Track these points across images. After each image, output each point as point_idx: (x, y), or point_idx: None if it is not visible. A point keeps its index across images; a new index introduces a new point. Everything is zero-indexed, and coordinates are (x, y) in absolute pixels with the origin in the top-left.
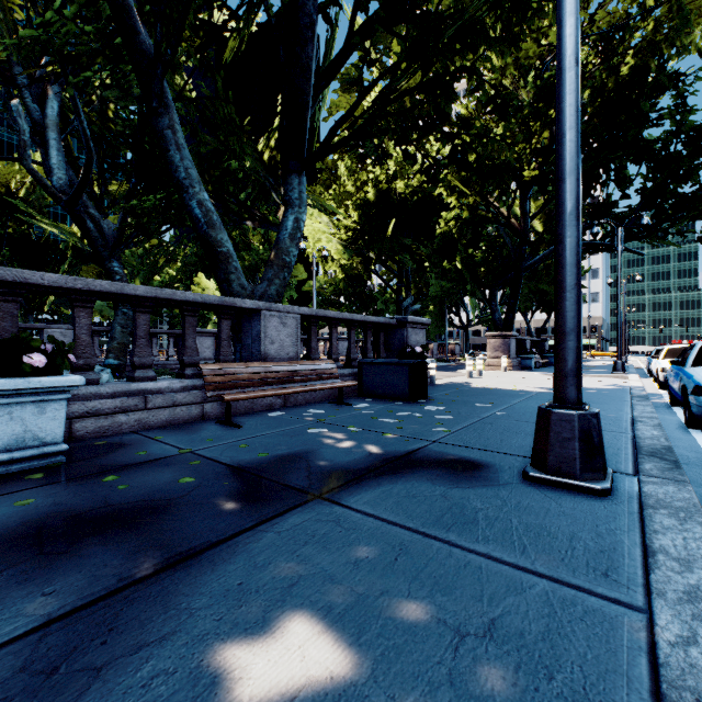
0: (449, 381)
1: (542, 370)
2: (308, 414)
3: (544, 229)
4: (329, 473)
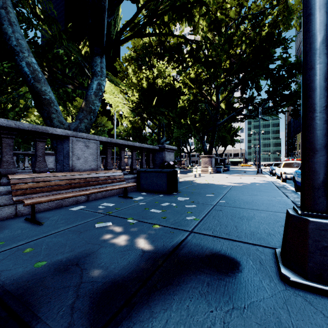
0: (185, 179)
1: (226, 173)
2: (102, 207)
3: (226, 107)
4: (99, 293)
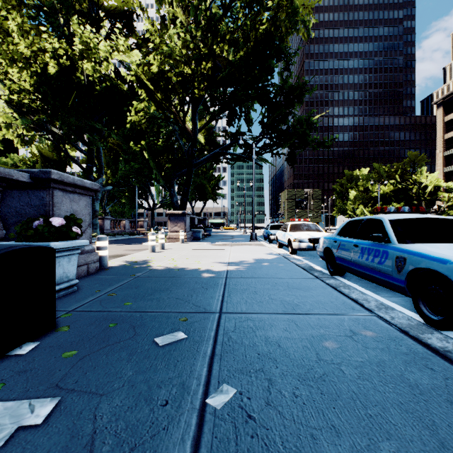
0: (129, 259)
1: (207, 240)
2: None
3: (207, 140)
4: None
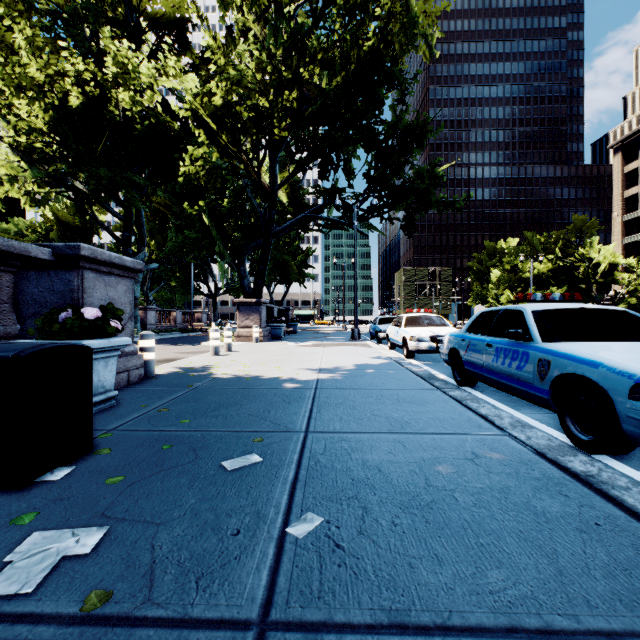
0: (183, 365)
1: (291, 339)
2: None
3: (291, 199)
4: None
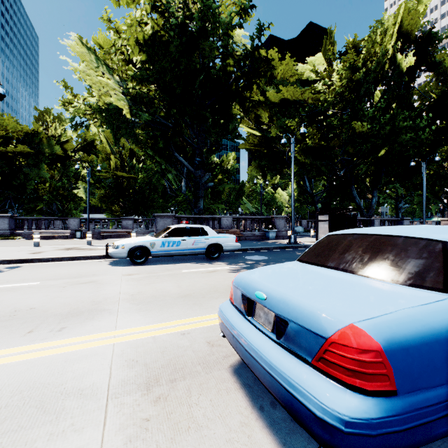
0: None
1: None
2: None
3: None
4: None
